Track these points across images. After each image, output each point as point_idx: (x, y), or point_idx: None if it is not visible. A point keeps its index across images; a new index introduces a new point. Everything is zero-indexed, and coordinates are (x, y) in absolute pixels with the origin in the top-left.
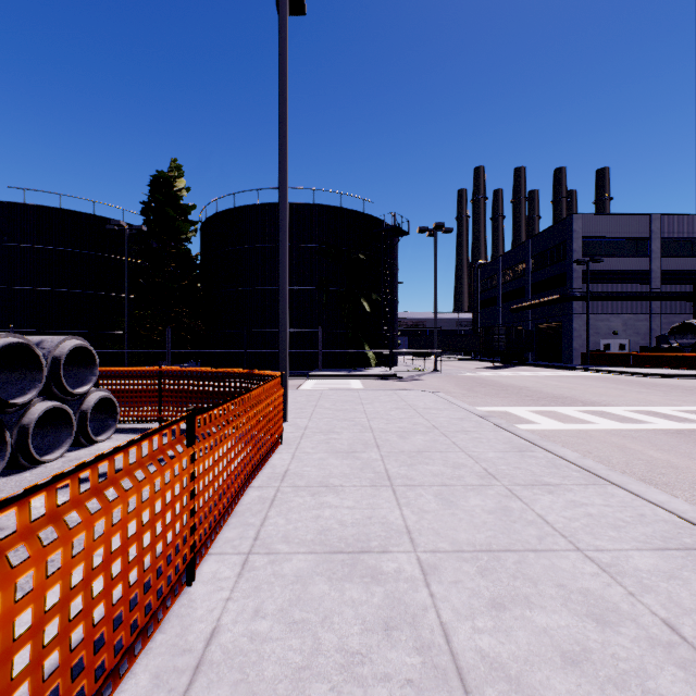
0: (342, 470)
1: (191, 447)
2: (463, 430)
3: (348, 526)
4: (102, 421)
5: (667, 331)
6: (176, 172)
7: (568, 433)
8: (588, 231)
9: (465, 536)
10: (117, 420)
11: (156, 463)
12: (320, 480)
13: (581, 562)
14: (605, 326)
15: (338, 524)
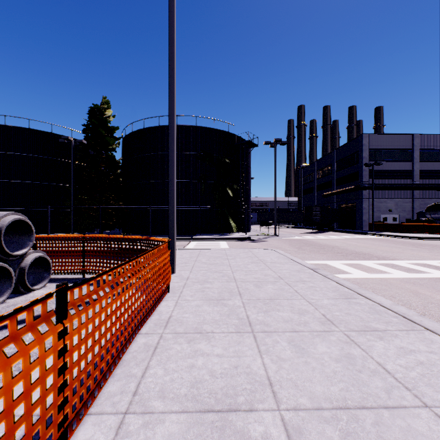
0: (213, 316)
1: (61, 323)
2: (301, 280)
3: (217, 378)
4: (39, 274)
5: (423, 209)
6: (106, 105)
7: (373, 281)
8: (373, 144)
9: (321, 389)
10: (51, 273)
11: None
12: (195, 326)
13: (434, 423)
14: (383, 206)
15: (209, 375)
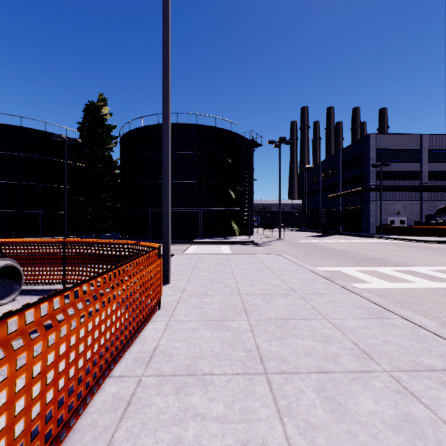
0: (212, 346)
1: None
2: (317, 292)
3: None
4: (8, 285)
5: (432, 211)
6: (102, 102)
7: (398, 292)
8: (380, 145)
9: None
10: (22, 284)
11: None
12: (188, 363)
13: None
14: (391, 208)
15: None
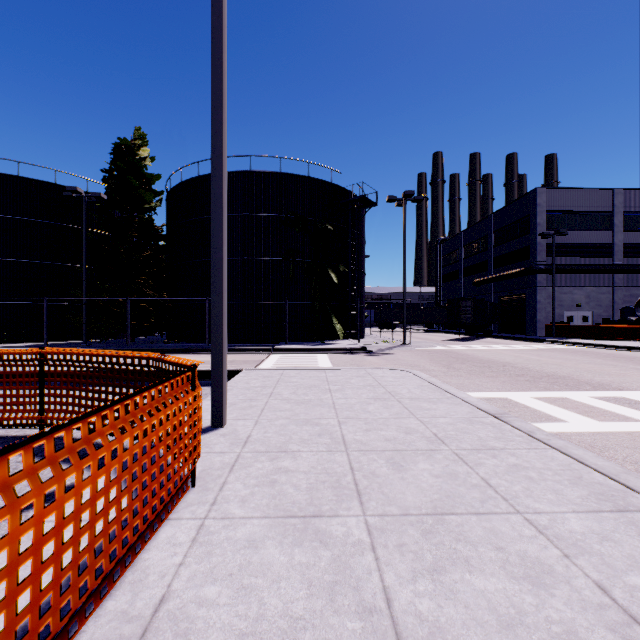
0: (287, 598)
1: None
2: (484, 445)
3: None
4: None
5: (628, 303)
6: (140, 140)
7: (619, 440)
8: (552, 204)
9: None
10: None
11: None
12: None
13: None
14: (568, 299)
15: None
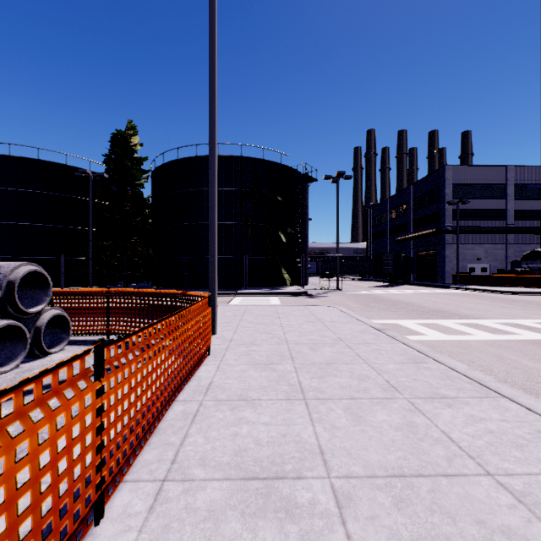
0: (260, 382)
1: (99, 380)
2: (365, 342)
3: (264, 446)
4: (57, 335)
5: (519, 257)
6: (132, 131)
7: (451, 343)
8: (458, 178)
9: (377, 457)
10: (70, 334)
11: (44, 409)
12: (240, 393)
13: (494, 490)
14: (470, 254)
15: (254, 443)
